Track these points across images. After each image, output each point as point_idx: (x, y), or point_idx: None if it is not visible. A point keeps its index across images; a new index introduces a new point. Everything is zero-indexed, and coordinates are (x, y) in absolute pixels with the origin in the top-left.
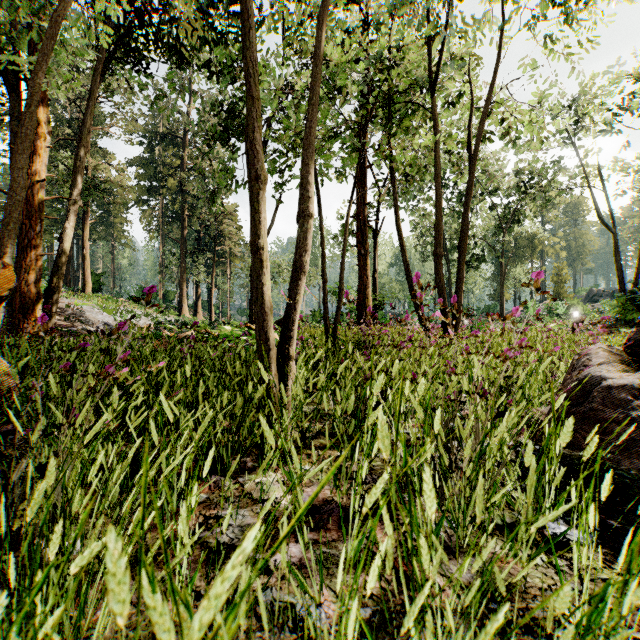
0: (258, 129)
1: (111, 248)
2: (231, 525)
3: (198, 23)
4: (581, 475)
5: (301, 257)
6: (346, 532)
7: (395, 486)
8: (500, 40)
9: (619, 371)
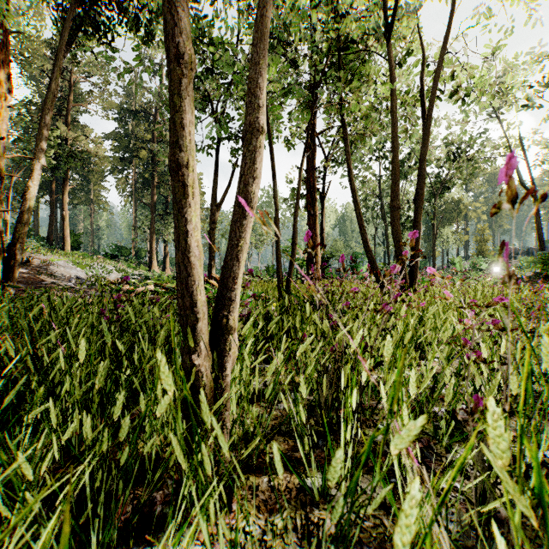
0: None
1: (90, 211)
2: None
3: None
4: None
5: (246, 185)
6: None
7: None
8: None
9: None
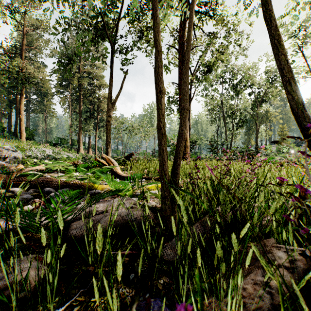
0: None
1: (44, 117)
2: None
3: None
4: None
5: None
6: None
7: None
8: None
9: None
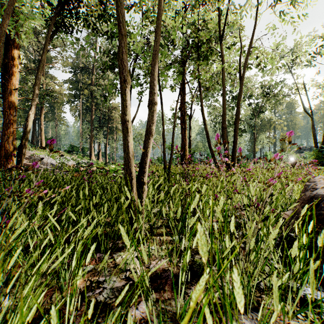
0: (125, 53)
1: (55, 125)
2: (106, 288)
3: (98, 7)
4: None
5: (150, 126)
6: (176, 292)
7: None
8: (256, 14)
9: None
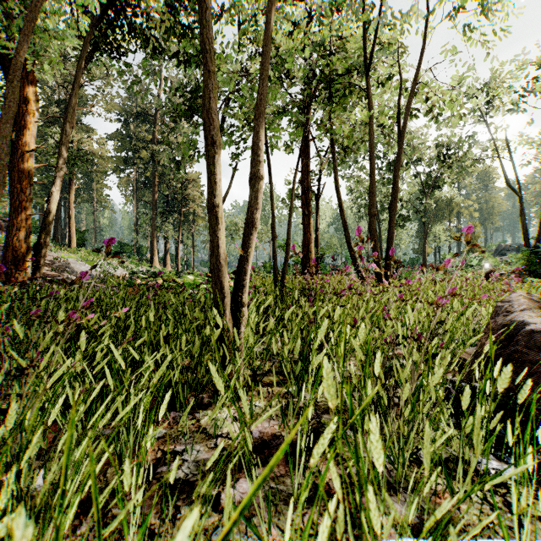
0: (214, 99)
1: (93, 209)
2: (186, 460)
3: (166, 16)
4: (516, 418)
5: (253, 214)
6: (293, 467)
7: (337, 421)
8: (425, 29)
9: (539, 317)
